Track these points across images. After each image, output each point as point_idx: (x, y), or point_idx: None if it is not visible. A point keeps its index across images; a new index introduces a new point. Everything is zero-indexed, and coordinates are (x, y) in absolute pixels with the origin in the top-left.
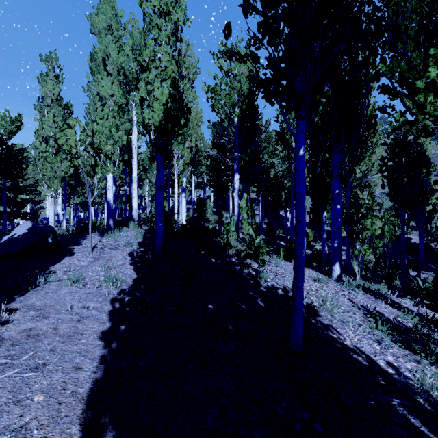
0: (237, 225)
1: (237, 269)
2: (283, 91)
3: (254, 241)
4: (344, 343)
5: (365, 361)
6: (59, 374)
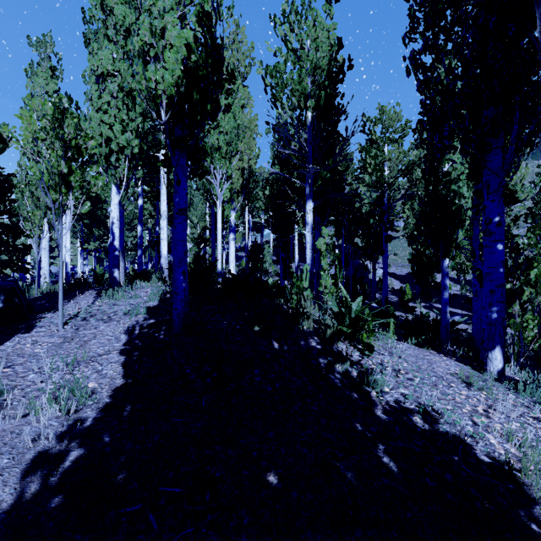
0: (311, 279)
1: (323, 364)
2: None
3: (351, 308)
4: None
5: None
6: None
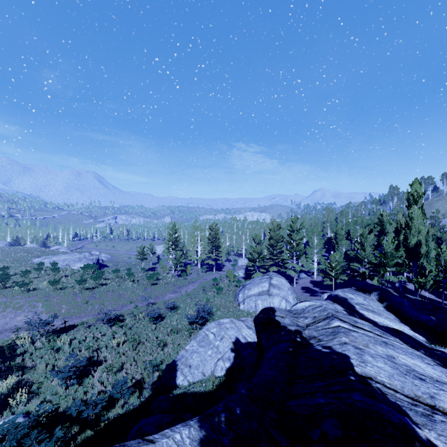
0: None
1: None
2: None
3: None
4: None
5: None
6: None
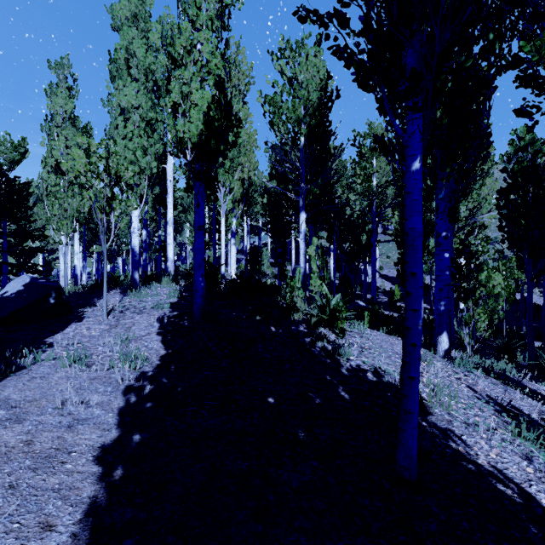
0: (304, 280)
1: (307, 342)
2: (387, 68)
3: (330, 302)
4: (478, 463)
5: (517, 495)
6: (10, 542)
